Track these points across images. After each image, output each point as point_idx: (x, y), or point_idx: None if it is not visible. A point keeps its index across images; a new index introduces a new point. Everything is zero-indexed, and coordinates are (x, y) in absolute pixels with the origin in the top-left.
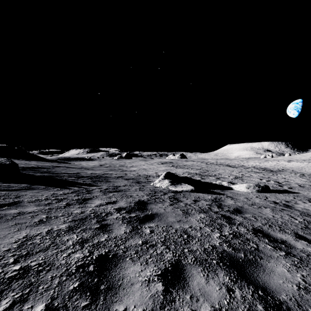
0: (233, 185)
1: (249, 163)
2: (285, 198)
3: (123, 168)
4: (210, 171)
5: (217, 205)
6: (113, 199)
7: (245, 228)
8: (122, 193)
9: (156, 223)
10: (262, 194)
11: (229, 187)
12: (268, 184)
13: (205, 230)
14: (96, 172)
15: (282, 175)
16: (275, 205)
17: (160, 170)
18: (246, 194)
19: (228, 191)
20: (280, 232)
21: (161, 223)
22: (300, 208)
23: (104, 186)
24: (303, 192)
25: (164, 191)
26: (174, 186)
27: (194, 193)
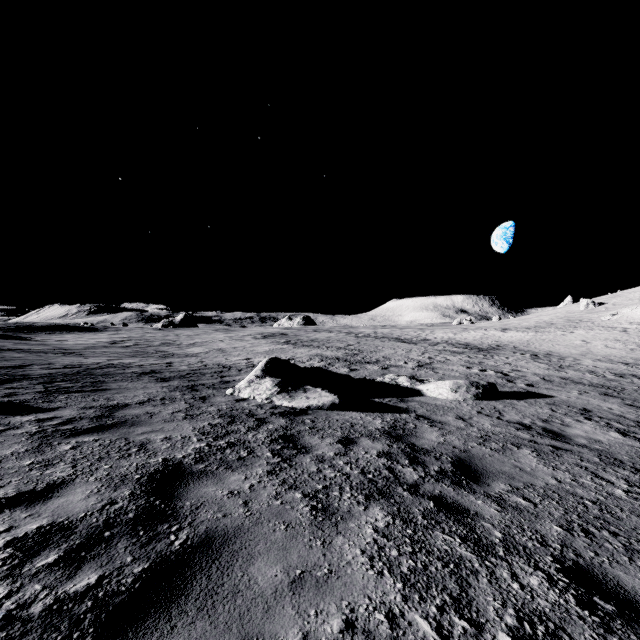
0: (422, 384)
1: (435, 333)
2: (536, 410)
3: (168, 350)
4: (366, 352)
5: (406, 452)
6: (56, 475)
7: (538, 570)
8: (116, 436)
9: (186, 634)
10: (487, 403)
11: (414, 389)
12: (488, 379)
13: (415, 633)
14: (84, 362)
15: (502, 357)
16: (530, 434)
17: (257, 353)
18: (455, 406)
19: (413, 399)
20: (637, 563)
21: (212, 626)
22: (583, 439)
23: (69, 409)
24: (559, 394)
25: (259, 414)
26: (288, 397)
27: (339, 412)
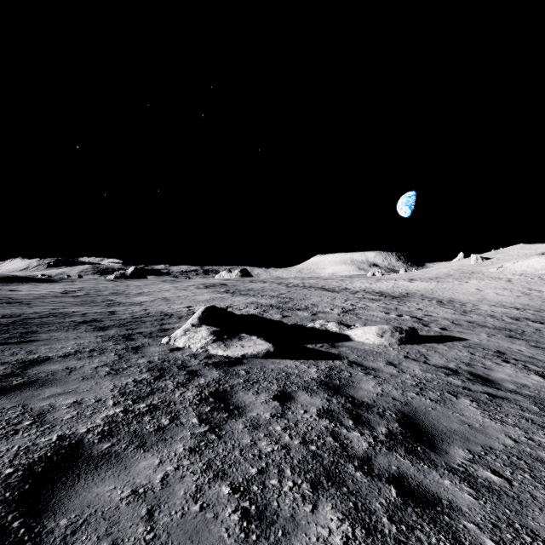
0: (349, 329)
1: (354, 283)
2: (457, 354)
3: (115, 299)
4: (296, 299)
5: (347, 408)
6: None
7: None
8: (13, 402)
9: None
10: (411, 347)
11: (343, 334)
12: (405, 323)
13: None
14: (25, 312)
15: (413, 303)
16: (461, 380)
17: (198, 301)
18: (383, 351)
19: (343, 344)
20: None
21: None
22: (510, 384)
23: None
24: (471, 337)
25: (192, 365)
26: (223, 345)
27: (274, 360)
